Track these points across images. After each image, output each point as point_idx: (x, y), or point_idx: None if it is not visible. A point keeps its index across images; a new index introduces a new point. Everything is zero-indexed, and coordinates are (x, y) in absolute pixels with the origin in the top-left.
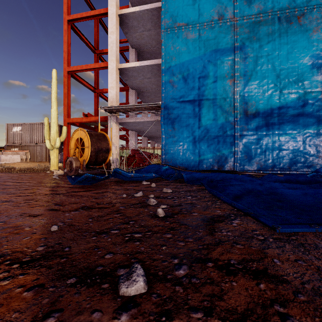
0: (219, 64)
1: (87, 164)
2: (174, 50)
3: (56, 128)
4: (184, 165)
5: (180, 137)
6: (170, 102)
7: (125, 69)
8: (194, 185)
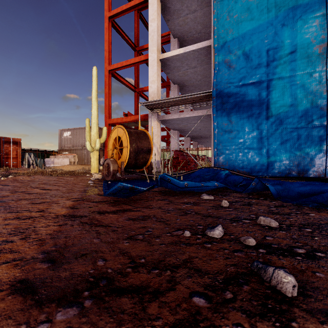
0: (300, 25)
1: (125, 167)
2: (231, 19)
3: (96, 129)
4: (245, 169)
5: (239, 132)
6: (226, 88)
7: (167, 59)
8: (301, 206)
